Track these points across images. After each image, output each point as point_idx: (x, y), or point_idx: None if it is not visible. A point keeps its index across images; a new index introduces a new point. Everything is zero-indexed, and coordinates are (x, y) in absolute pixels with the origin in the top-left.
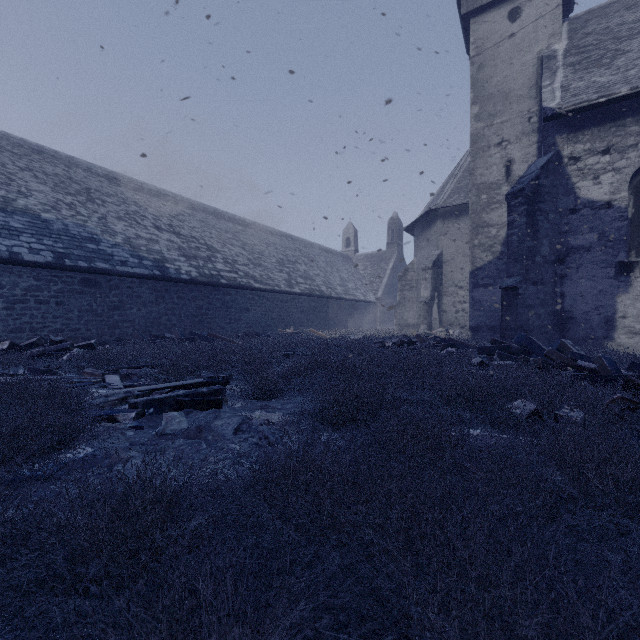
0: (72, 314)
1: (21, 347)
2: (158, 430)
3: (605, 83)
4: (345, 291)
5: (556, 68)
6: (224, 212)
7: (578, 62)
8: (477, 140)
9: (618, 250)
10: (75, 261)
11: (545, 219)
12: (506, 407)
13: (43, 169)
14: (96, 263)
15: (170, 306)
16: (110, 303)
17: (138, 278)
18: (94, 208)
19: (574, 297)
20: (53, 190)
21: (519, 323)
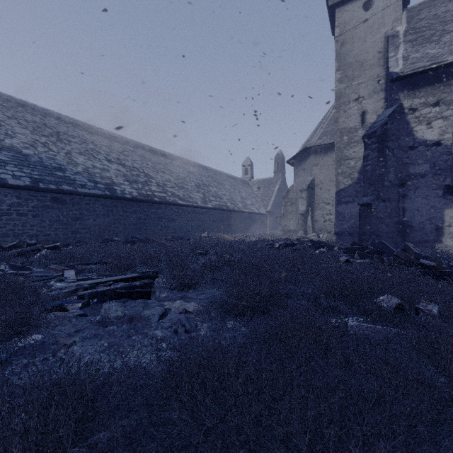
0: (45, 223)
1: (5, 248)
2: (98, 318)
3: (435, 54)
4: (244, 206)
5: (398, 44)
6: (157, 149)
7: (415, 39)
8: (340, 97)
9: (445, 176)
10: (47, 184)
11: (391, 154)
12: (375, 301)
13: (25, 118)
14: (62, 186)
15: (117, 217)
16: (73, 215)
17: (94, 197)
18: (62, 146)
19: (412, 211)
20: (32, 133)
21: (372, 230)
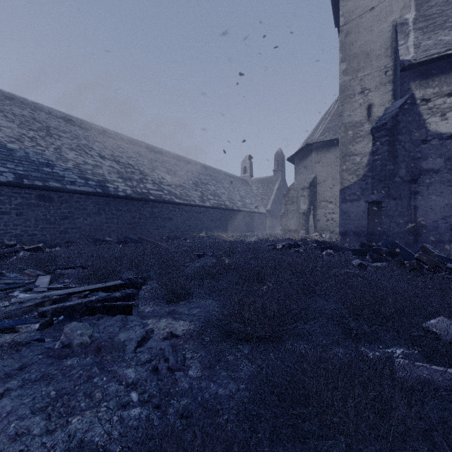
0: (30, 222)
1: None
2: (57, 345)
3: (450, 40)
4: (243, 205)
5: (408, 31)
6: (154, 147)
7: (425, 26)
8: (345, 89)
9: None
10: (32, 181)
11: (402, 148)
12: (423, 325)
13: (12, 111)
14: (50, 182)
15: (110, 216)
16: (61, 214)
17: (84, 194)
18: (51, 141)
19: (425, 209)
20: (19, 127)
21: (382, 230)
